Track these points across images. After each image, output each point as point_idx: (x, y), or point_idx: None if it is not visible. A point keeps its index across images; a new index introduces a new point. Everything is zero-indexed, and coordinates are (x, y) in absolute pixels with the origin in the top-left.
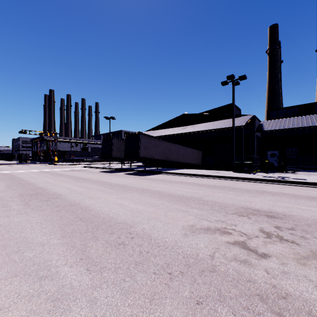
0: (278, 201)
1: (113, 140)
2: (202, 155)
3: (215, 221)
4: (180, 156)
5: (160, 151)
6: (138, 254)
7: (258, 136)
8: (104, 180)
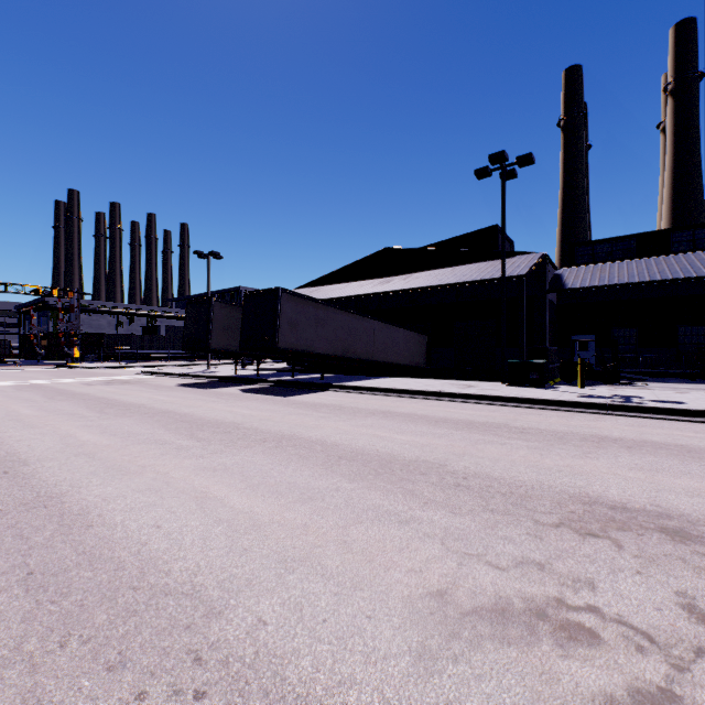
0: (658, 472)
1: (212, 308)
2: (428, 345)
3: (516, 566)
4: (376, 347)
5: (329, 335)
6: None
7: (552, 302)
8: (181, 408)
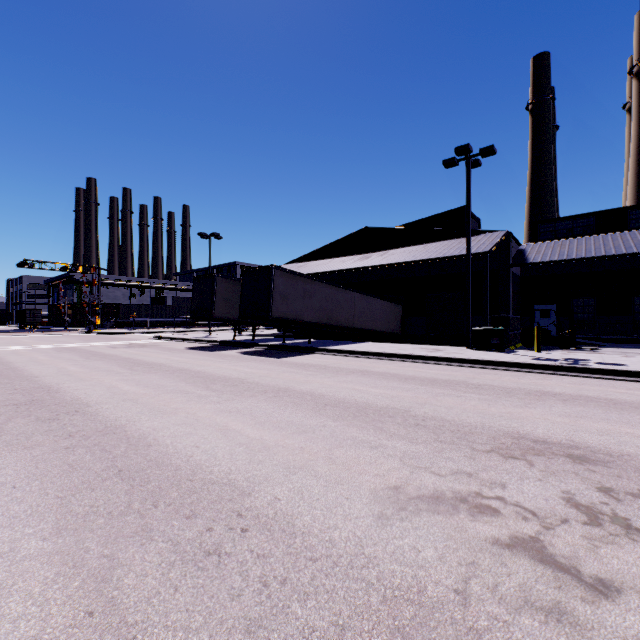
0: (582, 418)
1: (215, 282)
2: (402, 314)
3: (452, 474)
4: (356, 316)
5: (315, 306)
6: (256, 589)
7: (515, 275)
8: (194, 367)
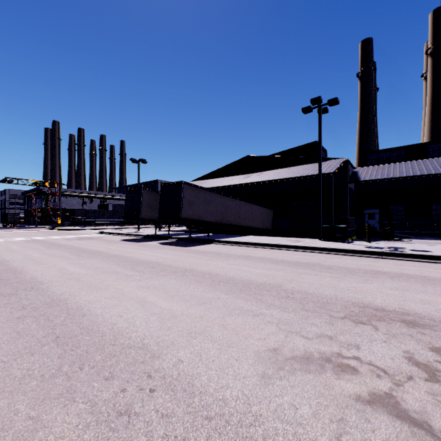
0: (407, 291)
1: (141, 193)
2: (273, 216)
3: (317, 338)
4: (241, 217)
5: (212, 210)
6: None
7: (351, 189)
8: (125, 253)
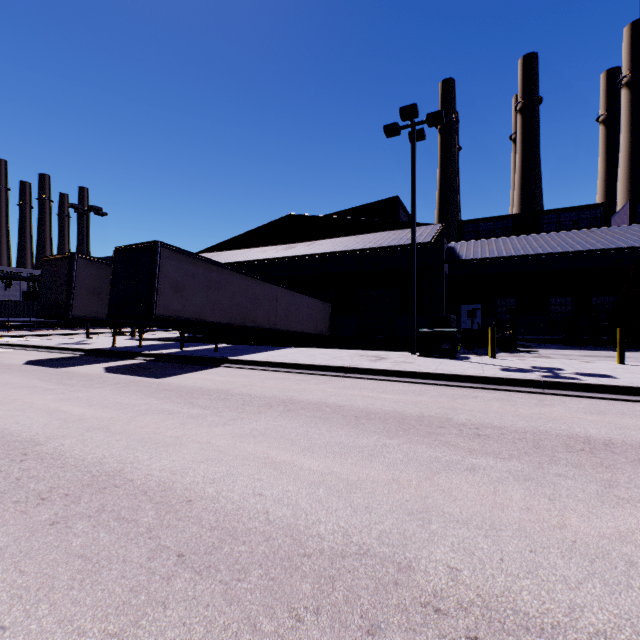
0: None
1: (74, 266)
2: (332, 313)
3: None
4: (279, 315)
5: (224, 301)
6: None
7: (446, 273)
8: None
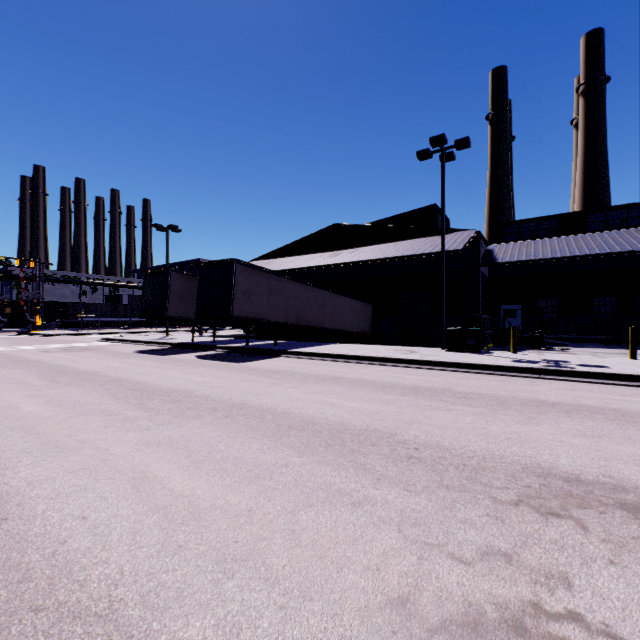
0: (601, 438)
1: (169, 278)
2: (373, 314)
3: (482, 559)
4: (326, 316)
5: (281, 304)
6: None
7: (484, 274)
8: (135, 375)
